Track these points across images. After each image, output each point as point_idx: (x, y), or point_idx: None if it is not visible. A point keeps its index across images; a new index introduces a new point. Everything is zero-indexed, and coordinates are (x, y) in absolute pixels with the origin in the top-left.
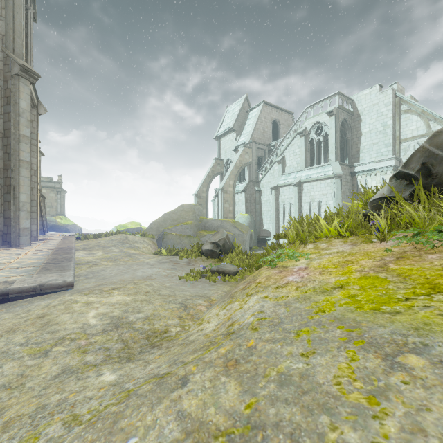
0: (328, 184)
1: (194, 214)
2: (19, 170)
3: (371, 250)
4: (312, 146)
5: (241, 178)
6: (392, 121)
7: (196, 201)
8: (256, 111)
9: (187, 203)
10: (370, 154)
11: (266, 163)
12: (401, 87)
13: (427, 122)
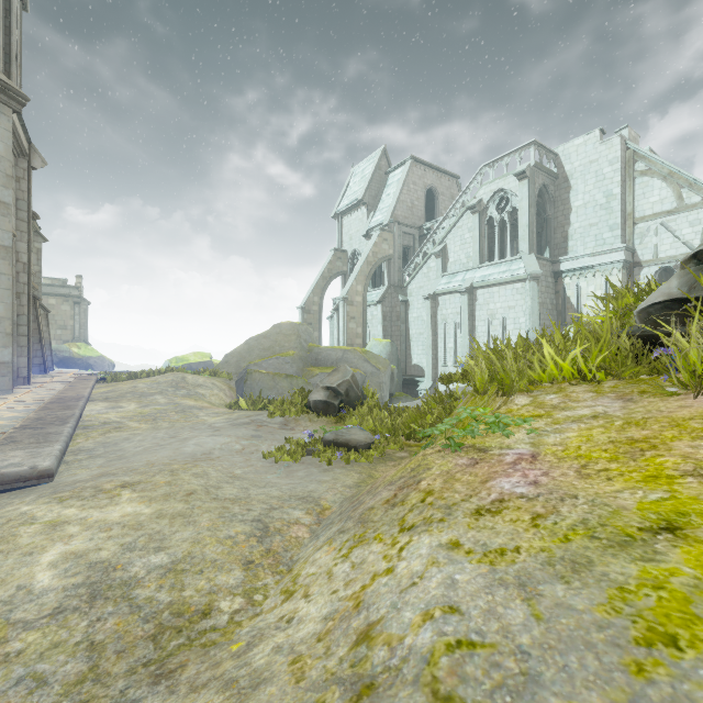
0: (518, 290)
1: (298, 339)
2: None
3: (683, 415)
4: (491, 229)
5: (375, 282)
6: (621, 188)
7: (303, 319)
8: (400, 172)
9: (287, 322)
10: (585, 241)
11: (416, 257)
12: (635, 134)
13: (677, 190)
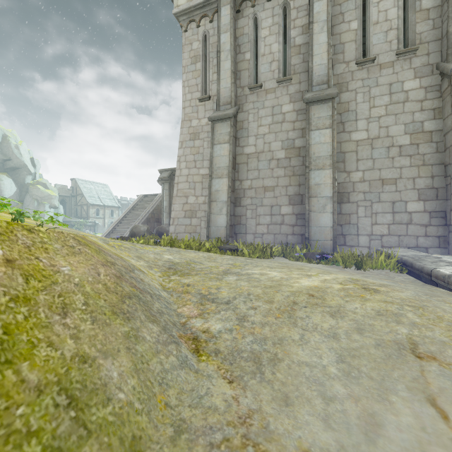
0: None
1: None
2: None
3: None
4: None
5: None
6: None
7: None
8: None
9: None
10: None
11: None
12: None
13: None
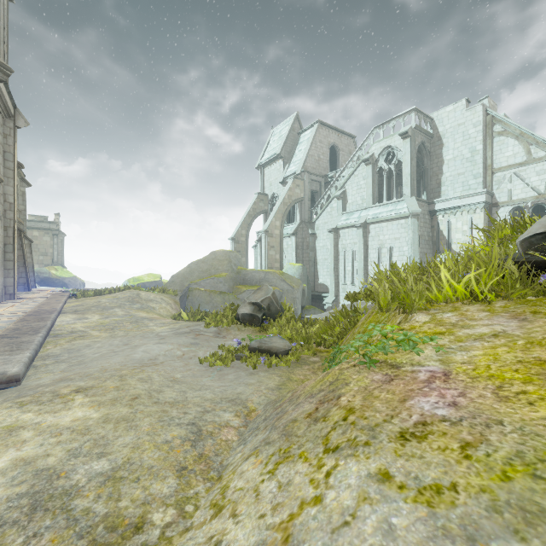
0: (402, 225)
1: (229, 263)
2: None
3: None
4: (380, 177)
5: (290, 219)
6: (483, 145)
7: (234, 247)
8: (309, 133)
9: (220, 250)
10: (454, 187)
11: (322, 199)
12: (493, 103)
13: (527, 146)
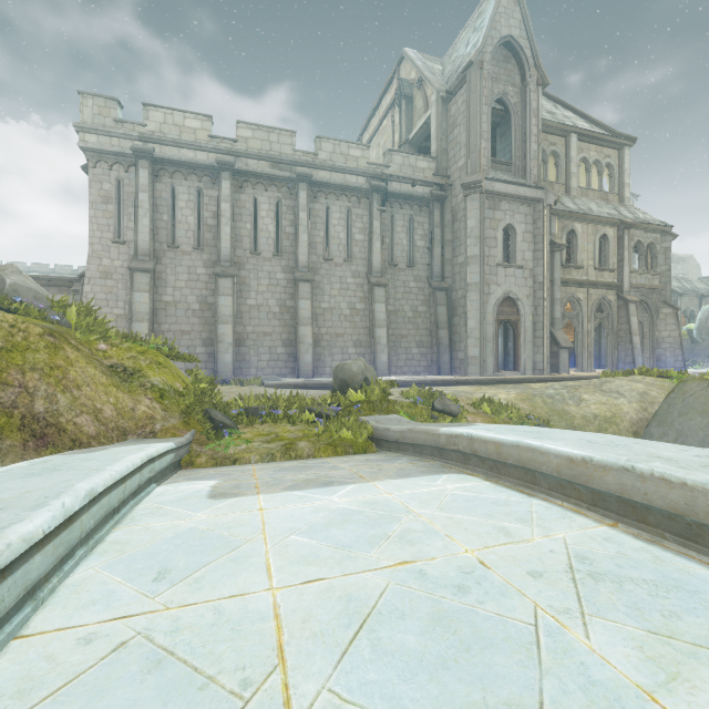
0: None
1: None
2: (468, 295)
3: None
4: None
5: None
6: None
7: None
8: None
9: None
10: None
11: None
12: None
13: None
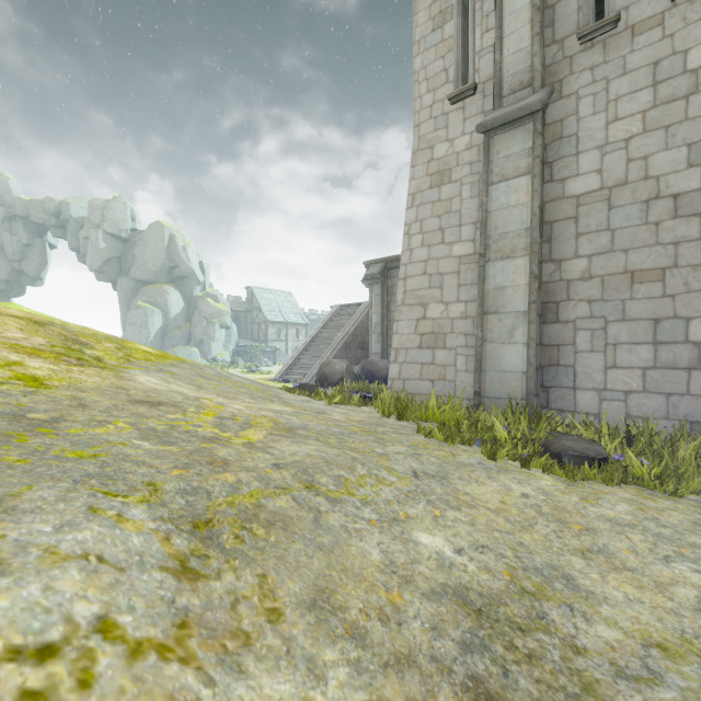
0: None
1: None
2: None
3: None
4: None
5: None
6: None
7: None
8: None
9: None
10: None
11: None
12: None
13: None
